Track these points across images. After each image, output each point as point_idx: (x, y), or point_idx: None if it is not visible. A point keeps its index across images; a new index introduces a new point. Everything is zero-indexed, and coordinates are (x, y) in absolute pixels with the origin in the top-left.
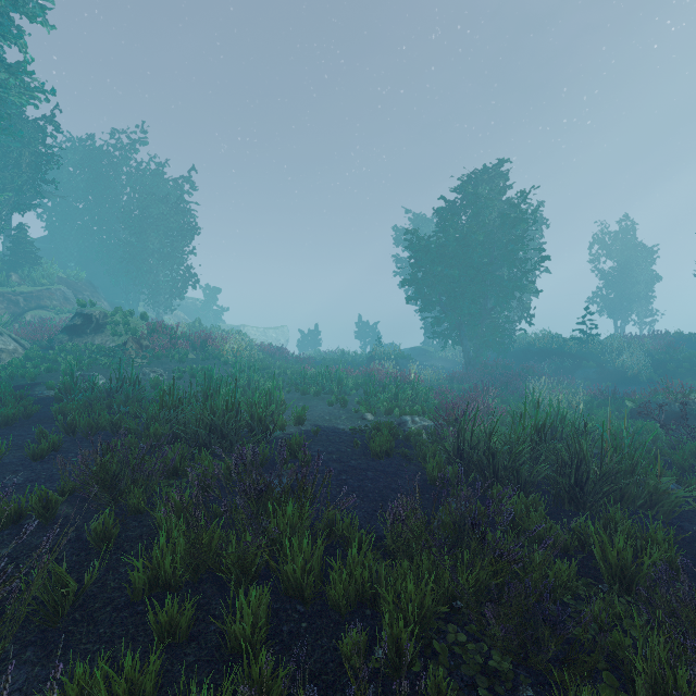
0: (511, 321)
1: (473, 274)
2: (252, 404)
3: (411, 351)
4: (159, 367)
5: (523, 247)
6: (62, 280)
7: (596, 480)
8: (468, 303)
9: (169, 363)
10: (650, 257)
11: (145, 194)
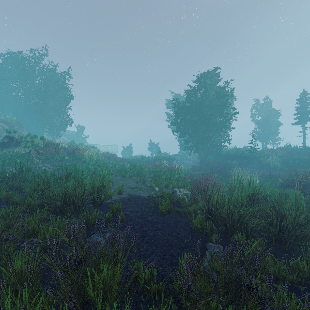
0: (221, 142)
1: (204, 120)
2: (93, 183)
3: (174, 156)
4: (48, 163)
5: (226, 107)
6: (3, 120)
7: (292, 228)
8: (201, 133)
9: (54, 162)
10: (277, 115)
11: (46, 80)
